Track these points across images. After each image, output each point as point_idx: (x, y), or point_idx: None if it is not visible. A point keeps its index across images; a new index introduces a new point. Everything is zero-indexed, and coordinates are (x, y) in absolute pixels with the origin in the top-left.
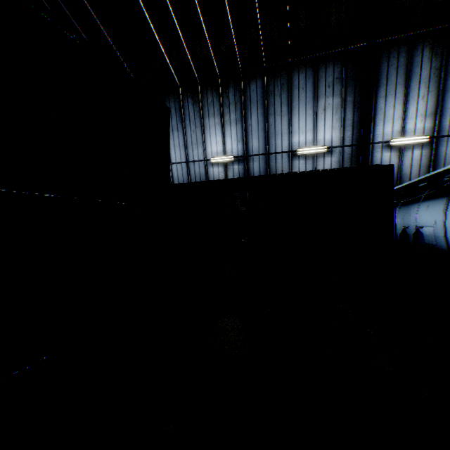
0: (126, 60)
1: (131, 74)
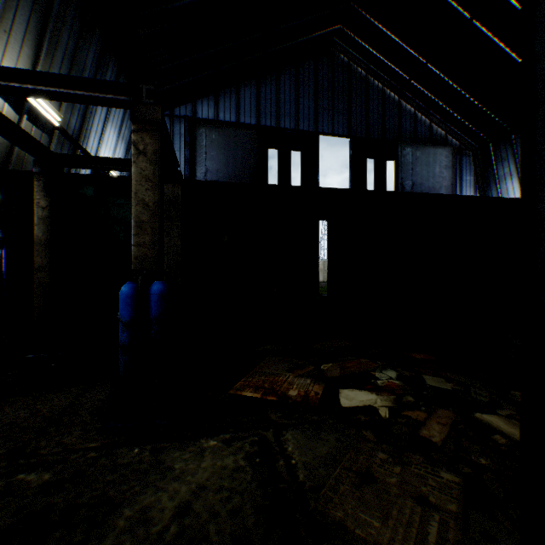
0: (489, 109)
1: (494, 117)
